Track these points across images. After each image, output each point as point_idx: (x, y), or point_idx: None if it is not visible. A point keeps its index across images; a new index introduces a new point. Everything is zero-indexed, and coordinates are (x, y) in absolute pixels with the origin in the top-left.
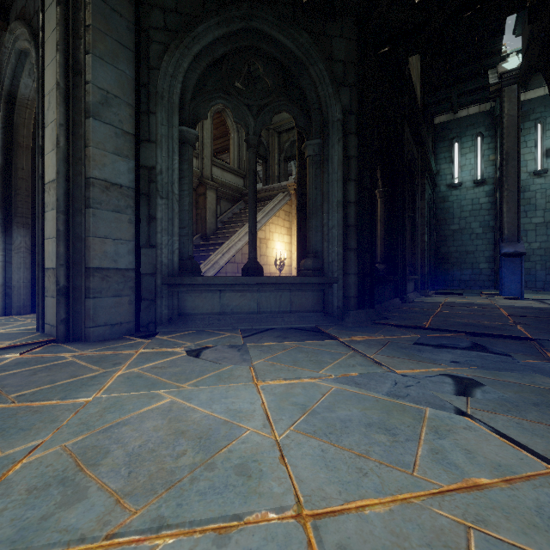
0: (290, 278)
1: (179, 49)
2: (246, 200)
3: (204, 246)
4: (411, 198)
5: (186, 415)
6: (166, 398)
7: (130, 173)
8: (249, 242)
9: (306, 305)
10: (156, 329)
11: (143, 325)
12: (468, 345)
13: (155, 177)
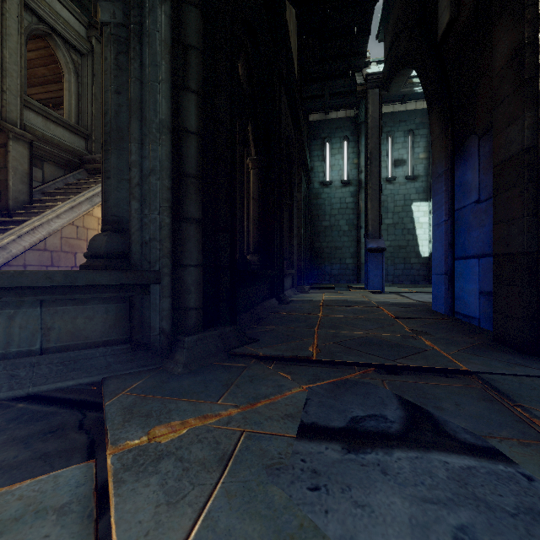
0: (32, 273)
1: None
2: (89, 169)
3: None
4: (288, 185)
5: None
6: None
7: None
8: None
9: (87, 332)
10: None
11: None
12: (401, 413)
13: None
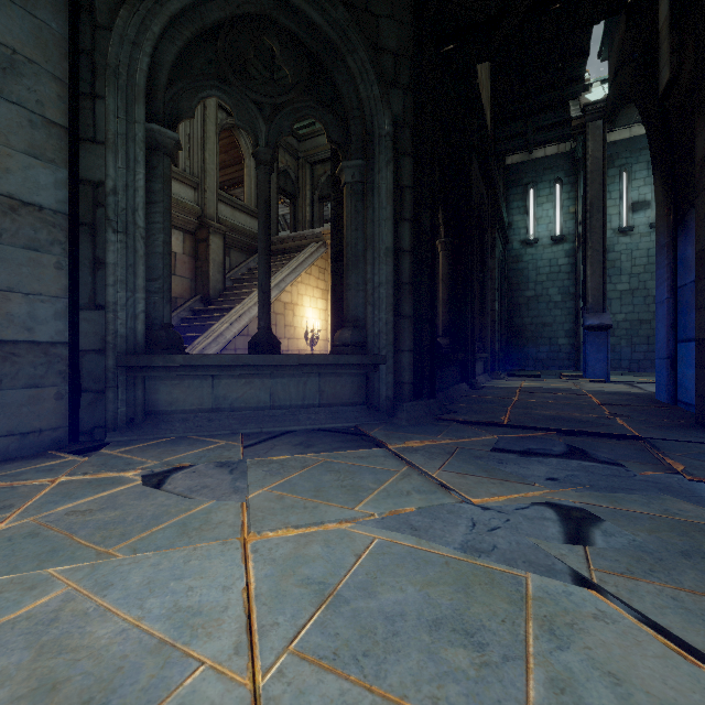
0: (318, 356)
1: (145, 2)
2: None
3: (205, 312)
4: (479, 255)
5: (81, 632)
6: (59, 587)
7: (58, 188)
8: (259, 304)
9: (342, 395)
10: (106, 438)
11: (85, 431)
12: (564, 449)
13: (105, 198)
